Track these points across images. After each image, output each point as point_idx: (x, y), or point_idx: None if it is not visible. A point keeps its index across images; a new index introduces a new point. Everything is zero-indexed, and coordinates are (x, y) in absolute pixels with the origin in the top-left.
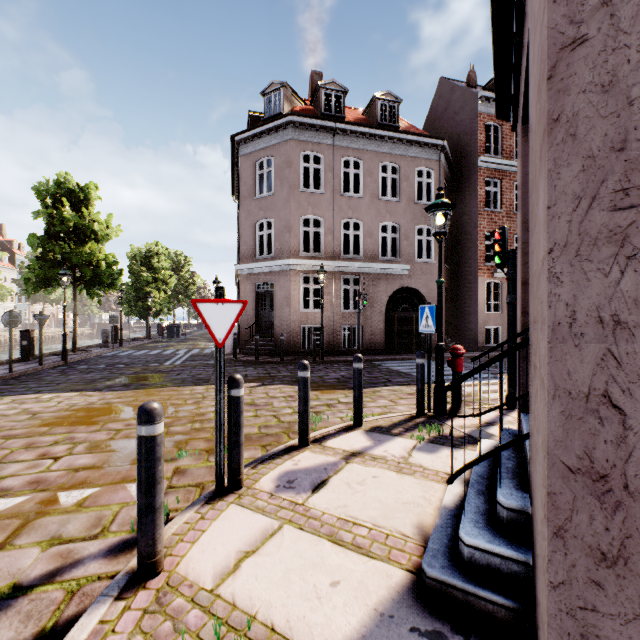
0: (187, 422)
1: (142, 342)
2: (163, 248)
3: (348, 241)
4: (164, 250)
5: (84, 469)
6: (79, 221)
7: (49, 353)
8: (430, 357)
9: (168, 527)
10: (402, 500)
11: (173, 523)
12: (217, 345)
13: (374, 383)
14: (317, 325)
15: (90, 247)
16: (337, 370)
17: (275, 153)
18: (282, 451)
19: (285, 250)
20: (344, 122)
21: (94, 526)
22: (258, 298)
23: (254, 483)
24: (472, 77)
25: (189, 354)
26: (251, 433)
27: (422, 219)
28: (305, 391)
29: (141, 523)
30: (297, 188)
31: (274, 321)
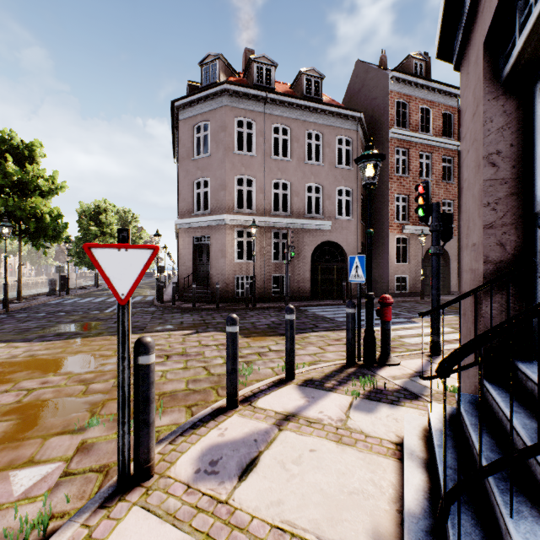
0: (111, 377)
1: (90, 290)
2: (111, 205)
3: (277, 201)
4: (112, 207)
5: None
6: (22, 176)
7: None
8: (360, 306)
9: None
10: (348, 488)
11: None
12: (119, 301)
13: (302, 329)
14: (250, 274)
15: (34, 201)
16: (268, 316)
17: (211, 118)
18: (208, 416)
19: (220, 206)
20: (274, 92)
21: None
22: (196, 250)
23: (169, 467)
24: (384, 60)
25: (131, 301)
26: (177, 390)
27: (342, 181)
28: (234, 348)
29: None
30: (231, 150)
31: (210, 271)
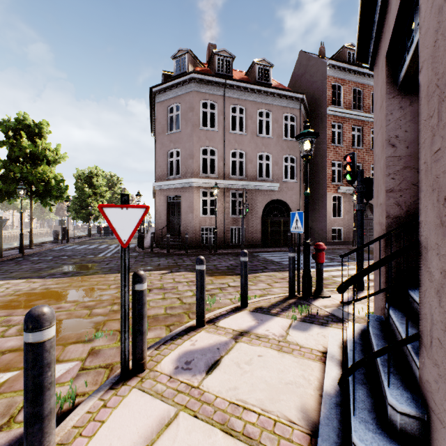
0: (108, 304)
1: (84, 239)
2: (101, 171)
3: (235, 167)
4: (101, 172)
5: (10, 351)
6: (34, 149)
7: (11, 248)
8: (299, 251)
9: (69, 419)
10: (285, 380)
11: (75, 414)
12: (122, 245)
13: (255, 270)
14: (212, 227)
15: (42, 168)
16: (227, 260)
17: (182, 101)
18: (182, 331)
19: (189, 172)
20: (232, 79)
21: (2, 415)
22: (169, 207)
23: (156, 365)
24: (322, 51)
25: (118, 248)
26: (158, 314)
27: (288, 151)
28: (201, 281)
29: (27, 433)
30: (198, 127)
31: (181, 224)
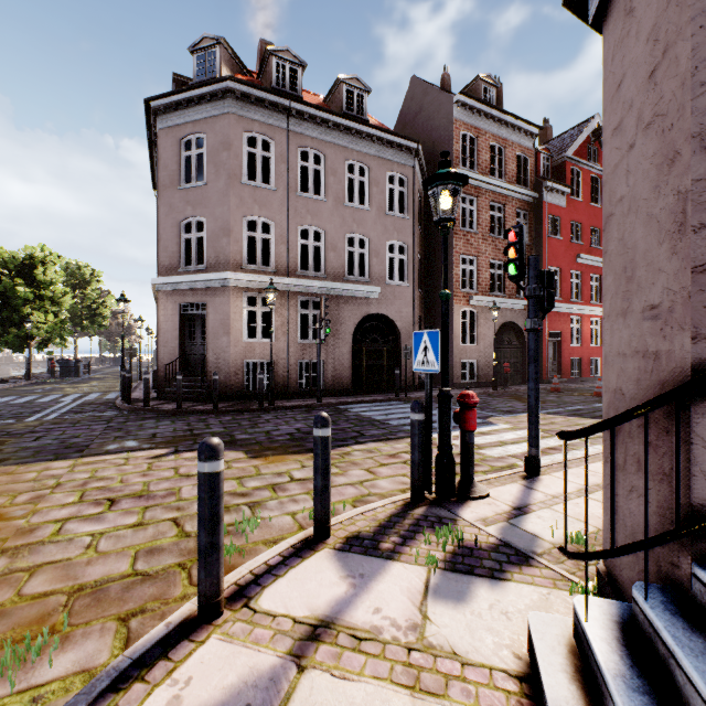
0: None
1: (13, 384)
2: (53, 255)
3: (307, 259)
4: (54, 258)
5: None
6: None
7: None
8: (430, 409)
9: None
10: None
11: None
12: None
13: (342, 439)
14: (266, 360)
15: None
16: (291, 420)
17: (208, 129)
18: (155, 646)
19: (222, 260)
20: (301, 102)
21: None
22: (184, 323)
23: None
24: (446, 80)
25: (79, 401)
26: (111, 577)
27: (394, 234)
28: (213, 503)
29: None
30: (239, 179)
31: (207, 354)
